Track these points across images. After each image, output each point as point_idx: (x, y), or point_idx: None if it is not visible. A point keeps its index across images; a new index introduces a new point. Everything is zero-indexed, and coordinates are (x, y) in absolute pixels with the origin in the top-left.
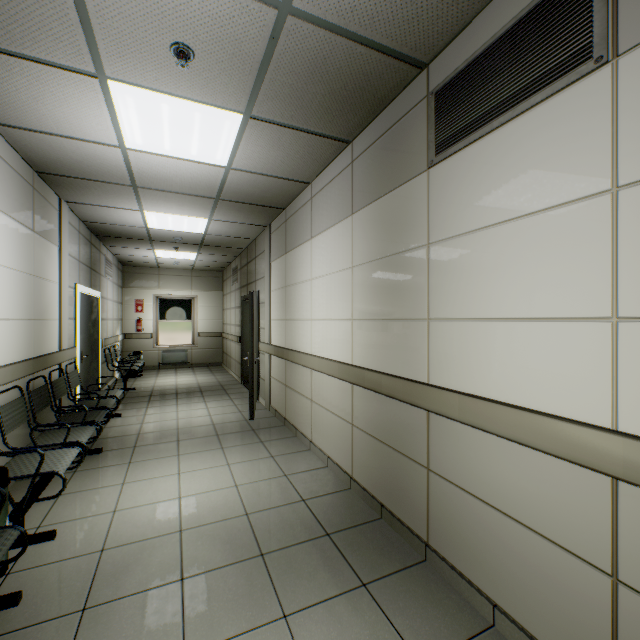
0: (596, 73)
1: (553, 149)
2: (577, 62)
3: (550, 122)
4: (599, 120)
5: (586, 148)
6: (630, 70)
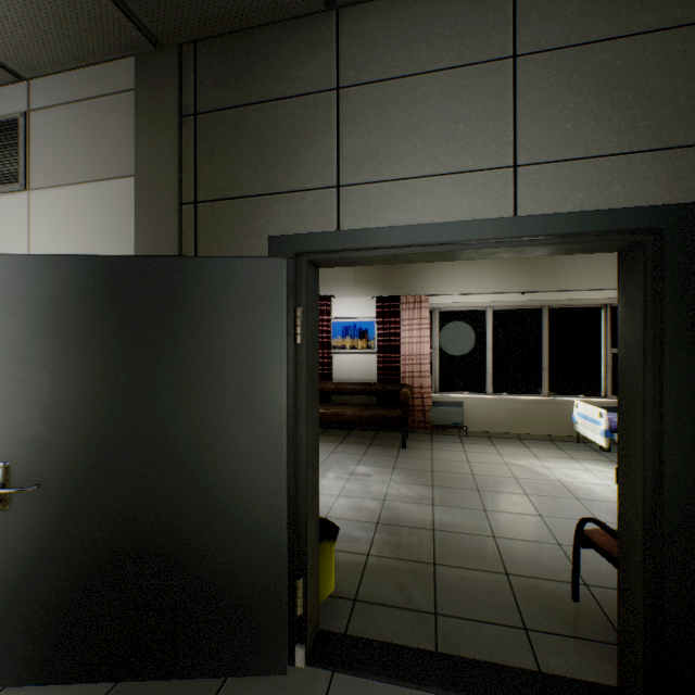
0: (23, 194)
1: (4, 231)
2: (14, 180)
3: (2, 212)
4: (24, 224)
5: (19, 239)
6: (35, 202)
